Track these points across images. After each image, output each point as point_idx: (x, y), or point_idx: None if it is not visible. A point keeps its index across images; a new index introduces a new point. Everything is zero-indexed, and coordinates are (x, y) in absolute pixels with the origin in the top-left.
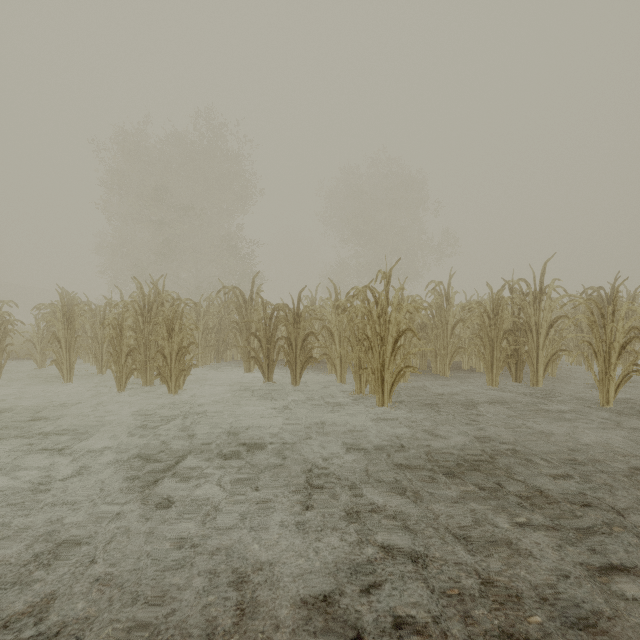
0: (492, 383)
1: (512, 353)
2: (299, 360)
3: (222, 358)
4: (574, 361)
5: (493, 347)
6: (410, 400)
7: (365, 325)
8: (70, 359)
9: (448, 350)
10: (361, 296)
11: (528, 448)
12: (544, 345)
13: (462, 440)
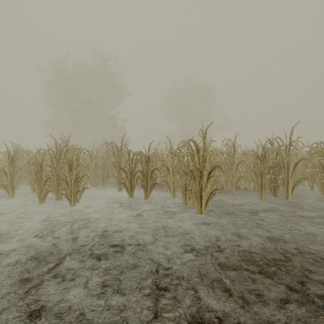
0: (262, 197)
1: (272, 180)
2: (149, 184)
3: (106, 182)
4: (301, 184)
5: (262, 176)
6: (216, 209)
7: (189, 164)
8: (13, 184)
9: (234, 178)
10: (185, 147)
11: (305, 246)
12: (292, 175)
13: (258, 240)
